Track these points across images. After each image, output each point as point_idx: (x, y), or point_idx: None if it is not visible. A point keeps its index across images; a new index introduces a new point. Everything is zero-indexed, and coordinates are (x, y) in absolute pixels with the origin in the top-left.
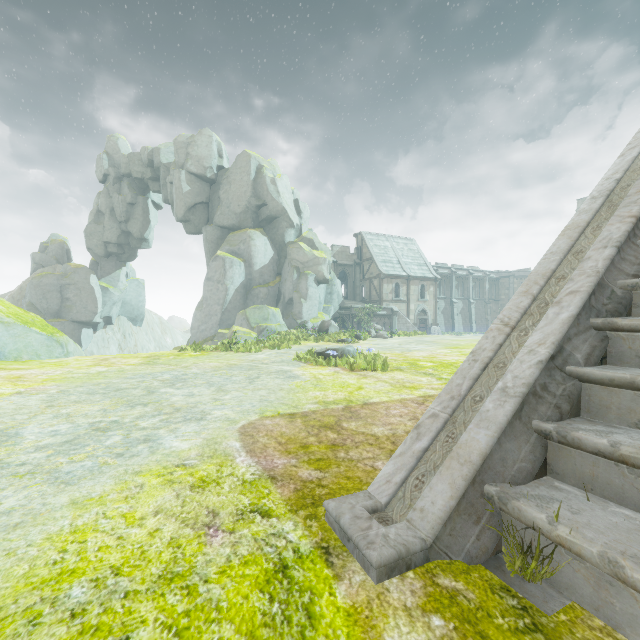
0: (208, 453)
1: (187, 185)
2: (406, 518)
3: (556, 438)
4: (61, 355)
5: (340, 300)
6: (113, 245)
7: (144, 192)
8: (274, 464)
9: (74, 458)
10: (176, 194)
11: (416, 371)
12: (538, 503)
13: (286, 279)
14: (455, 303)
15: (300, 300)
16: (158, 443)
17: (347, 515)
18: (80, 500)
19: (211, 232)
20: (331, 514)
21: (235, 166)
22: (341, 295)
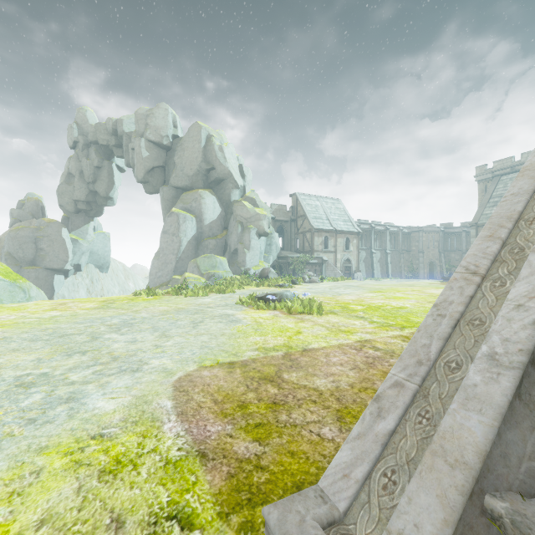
0: (133, 417)
1: (146, 151)
2: None
3: None
4: (23, 300)
5: (278, 250)
6: (82, 203)
7: (109, 157)
8: (206, 433)
9: None
10: (137, 159)
11: (348, 314)
12: None
13: (232, 232)
14: (374, 253)
15: (244, 250)
16: (81, 403)
17: None
18: None
19: (167, 192)
20: (273, 533)
21: (188, 135)
22: (279, 246)
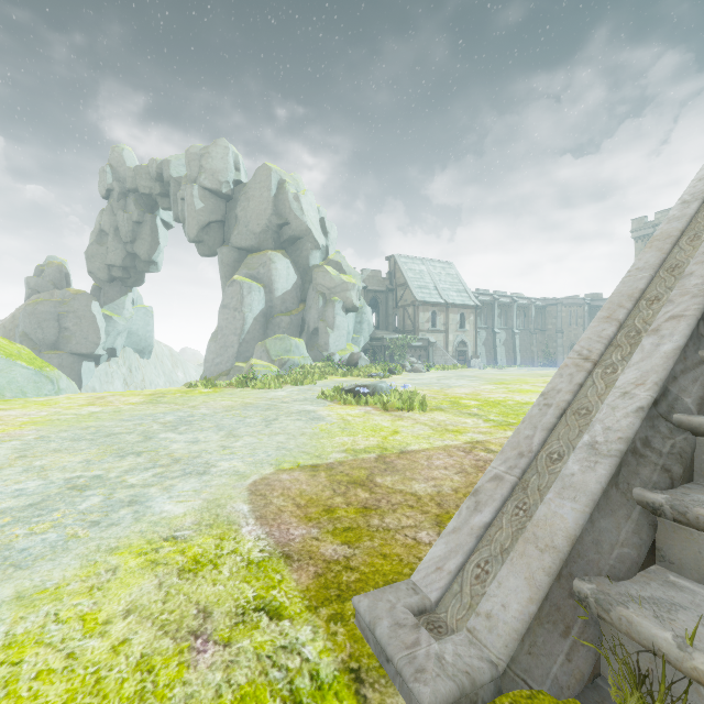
0: (207, 520)
1: (200, 201)
2: (466, 626)
3: (670, 514)
4: (51, 392)
5: (371, 330)
6: (118, 268)
7: (152, 209)
8: (290, 536)
9: (35, 528)
10: (188, 211)
11: (459, 411)
12: (655, 612)
13: (311, 306)
14: (498, 333)
15: (326, 330)
16: (146, 506)
17: (385, 621)
18: (29, 593)
19: (227, 254)
20: (363, 618)
21: (254, 181)
22: (372, 324)
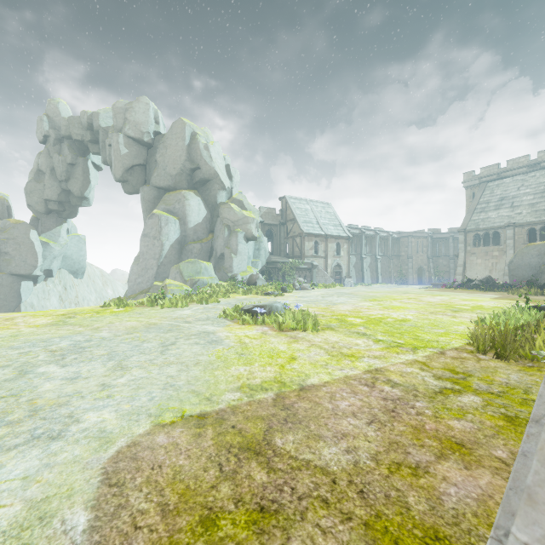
0: None
1: (125, 148)
2: None
3: None
4: None
5: (267, 255)
6: (53, 202)
7: (84, 154)
8: None
9: None
10: (114, 156)
11: (348, 330)
12: None
13: (218, 236)
14: (364, 258)
15: (231, 255)
16: None
17: None
18: None
19: (148, 192)
20: None
21: (171, 132)
22: (268, 251)
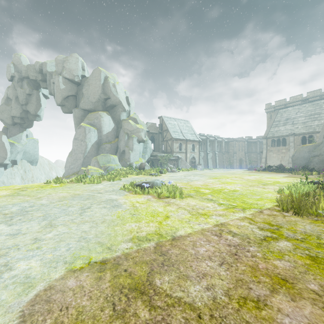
0: None
1: (63, 85)
2: None
3: None
4: None
5: (151, 151)
6: (17, 118)
7: (37, 88)
8: None
9: None
10: (56, 89)
11: (201, 197)
12: None
13: (121, 139)
14: (208, 153)
15: (129, 151)
16: None
17: None
18: None
19: (78, 112)
20: None
21: (92, 76)
22: (151, 149)
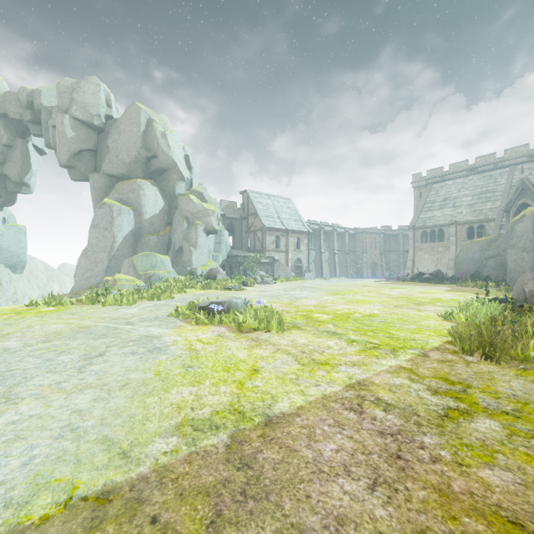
0: None
1: (71, 130)
2: None
3: None
4: None
5: (228, 249)
6: None
7: (24, 135)
8: None
9: None
10: (59, 138)
11: (316, 329)
12: None
13: (176, 228)
14: (323, 253)
15: (190, 248)
16: None
17: None
18: None
19: (98, 180)
20: None
21: (124, 117)
22: (229, 245)
